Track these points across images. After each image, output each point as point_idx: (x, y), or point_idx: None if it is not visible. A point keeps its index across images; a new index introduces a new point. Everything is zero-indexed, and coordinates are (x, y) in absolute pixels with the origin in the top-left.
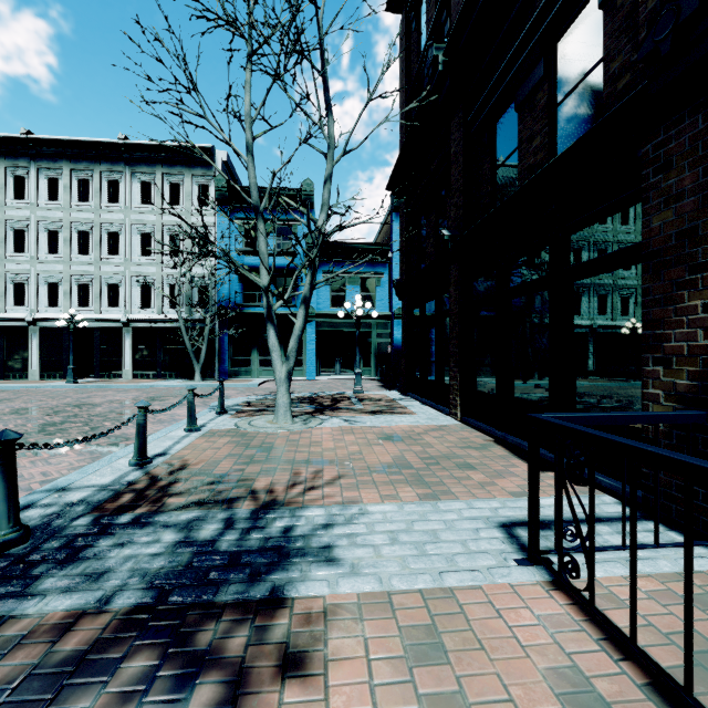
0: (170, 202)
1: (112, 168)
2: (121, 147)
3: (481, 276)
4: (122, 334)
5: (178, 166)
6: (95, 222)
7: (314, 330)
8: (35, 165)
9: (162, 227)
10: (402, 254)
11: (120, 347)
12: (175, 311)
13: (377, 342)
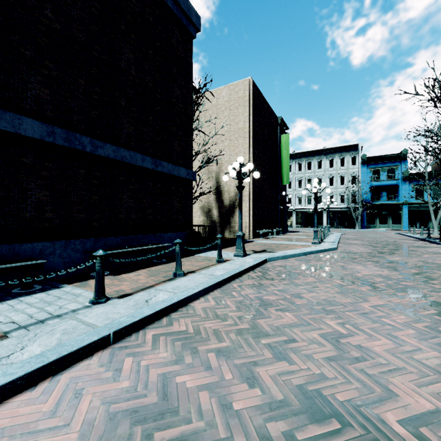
0: (340, 165)
1: (319, 157)
2: (323, 150)
3: None
4: (322, 213)
5: (343, 152)
6: (313, 176)
7: (407, 209)
8: (295, 161)
9: (337, 175)
10: None
11: (321, 217)
12: (342, 204)
13: None
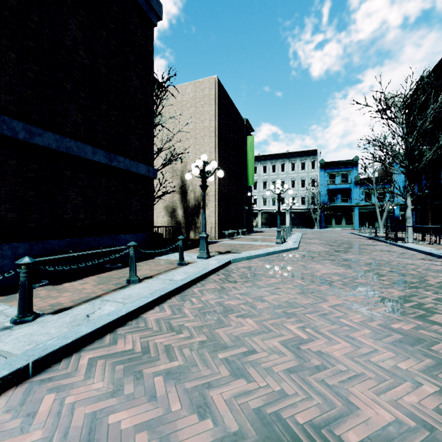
0: (301, 169)
1: (282, 160)
2: (286, 154)
3: (436, 202)
4: (285, 214)
5: (304, 156)
6: (277, 178)
7: (358, 211)
8: (260, 163)
9: (299, 178)
10: None
11: (285, 218)
12: (303, 205)
13: (386, 215)
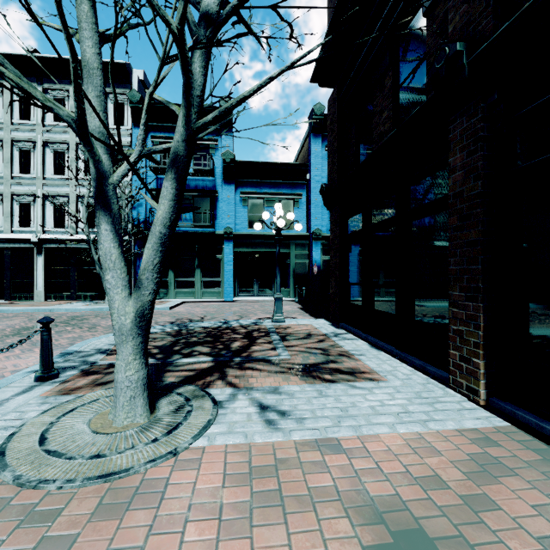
0: None
1: None
2: (31, 61)
3: None
4: (34, 255)
5: None
6: (5, 139)
7: (232, 250)
8: None
9: (75, 145)
10: (331, 154)
11: (31, 268)
12: (90, 231)
13: (295, 263)
